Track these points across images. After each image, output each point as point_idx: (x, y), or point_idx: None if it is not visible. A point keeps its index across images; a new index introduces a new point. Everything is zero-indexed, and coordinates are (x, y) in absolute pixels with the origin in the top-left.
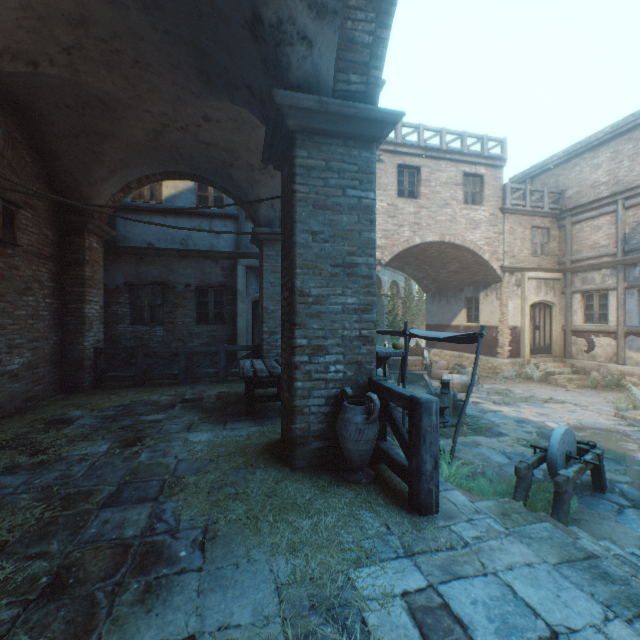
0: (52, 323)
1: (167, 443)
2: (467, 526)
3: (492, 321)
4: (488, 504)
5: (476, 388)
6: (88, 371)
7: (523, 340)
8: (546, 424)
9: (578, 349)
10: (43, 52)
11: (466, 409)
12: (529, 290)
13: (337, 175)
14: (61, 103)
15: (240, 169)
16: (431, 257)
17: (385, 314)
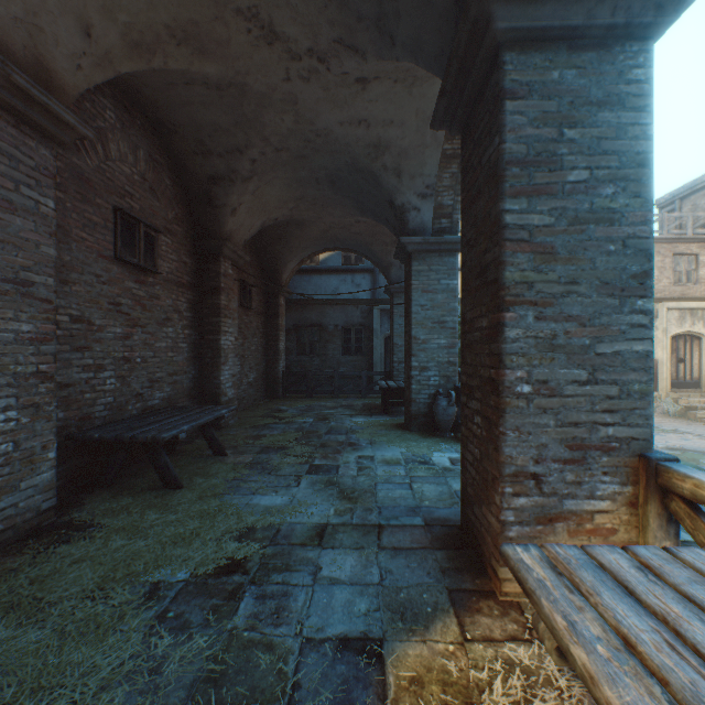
0: (262, 354)
1: (342, 420)
2: None
3: None
4: None
5: None
6: (280, 386)
7: (661, 373)
8: None
9: None
10: (281, 213)
11: None
12: (669, 321)
13: (435, 273)
14: (276, 225)
15: (377, 246)
16: None
17: None
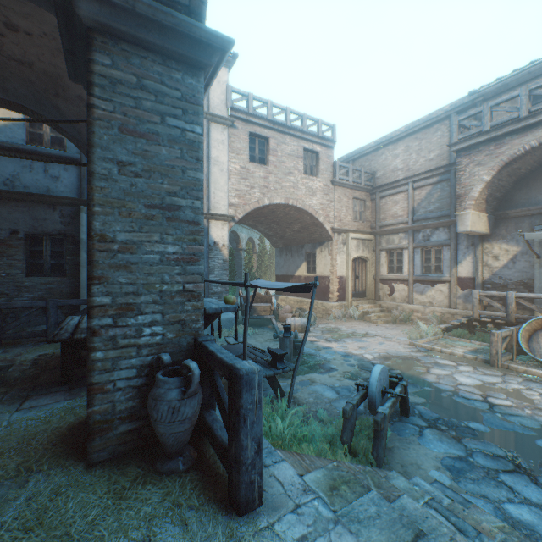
0: None
1: None
2: (293, 520)
3: (325, 272)
4: (317, 476)
5: (313, 328)
6: None
7: (348, 287)
8: (364, 356)
9: (384, 293)
10: None
11: (305, 348)
12: (352, 247)
13: (154, 97)
14: None
15: (69, 101)
16: (279, 217)
17: (243, 266)
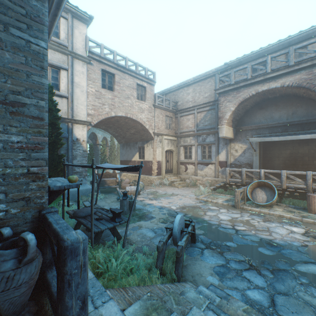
0: None
1: None
2: None
3: (150, 158)
4: (135, 308)
5: (142, 192)
6: None
7: (162, 167)
8: (171, 207)
9: (182, 170)
10: None
11: (137, 205)
12: (165, 144)
13: None
14: None
15: None
16: (122, 125)
17: (99, 154)
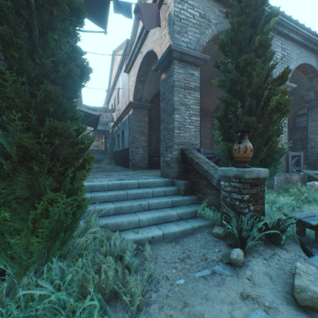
0: None
1: None
2: None
3: None
4: None
5: None
6: None
7: None
8: None
9: None
10: None
11: None
12: None
13: (317, 114)
14: None
15: None
16: None
17: None
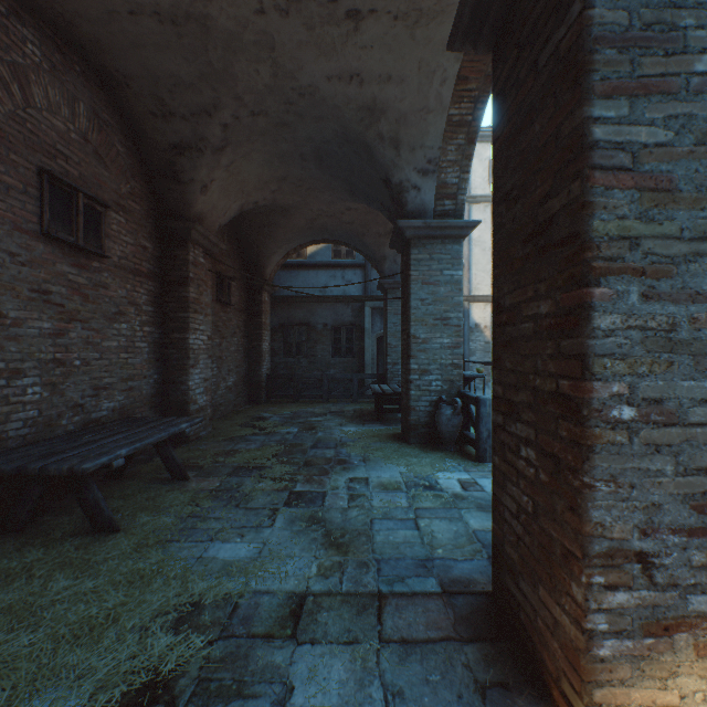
0: (244, 356)
1: (330, 430)
2: None
3: None
4: None
5: None
6: (263, 390)
7: None
8: None
9: None
10: (262, 196)
11: None
12: None
13: (437, 262)
14: (258, 212)
15: (370, 237)
16: None
17: None
